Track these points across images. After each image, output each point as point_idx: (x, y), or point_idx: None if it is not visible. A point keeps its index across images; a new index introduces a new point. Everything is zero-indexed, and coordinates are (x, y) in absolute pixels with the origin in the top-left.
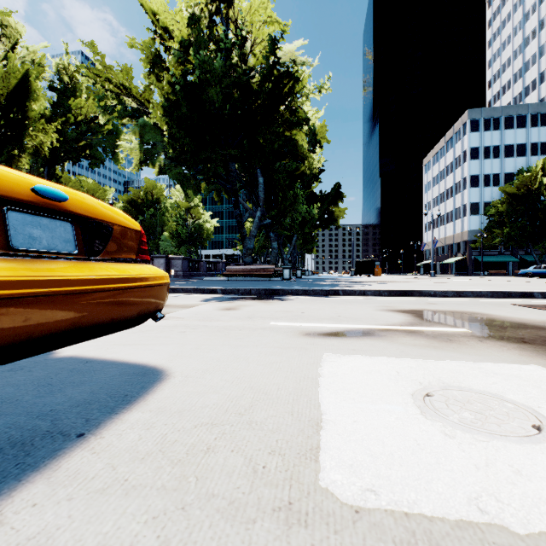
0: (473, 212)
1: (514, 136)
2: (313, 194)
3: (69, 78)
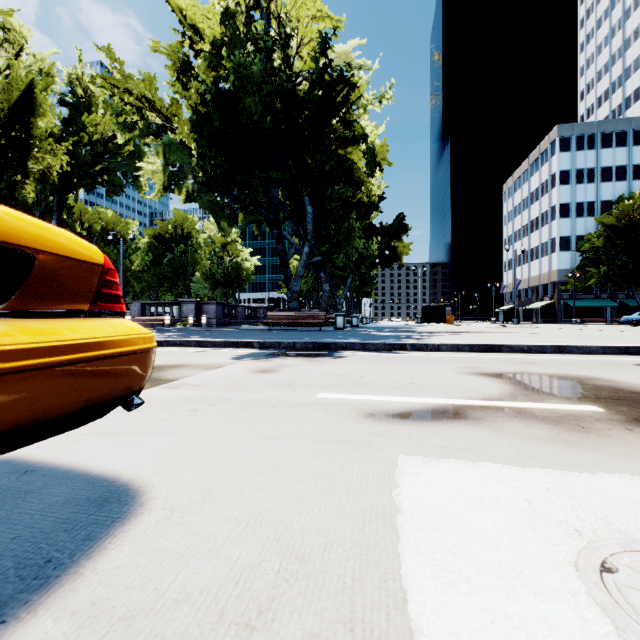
0: (562, 247)
1: (612, 156)
2: (372, 227)
3: (83, 91)
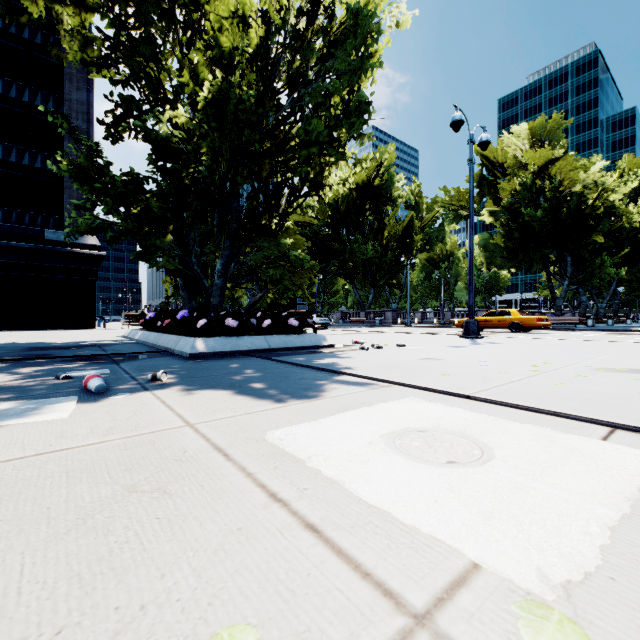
0: None
1: None
2: (635, 244)
3: (414, 197)
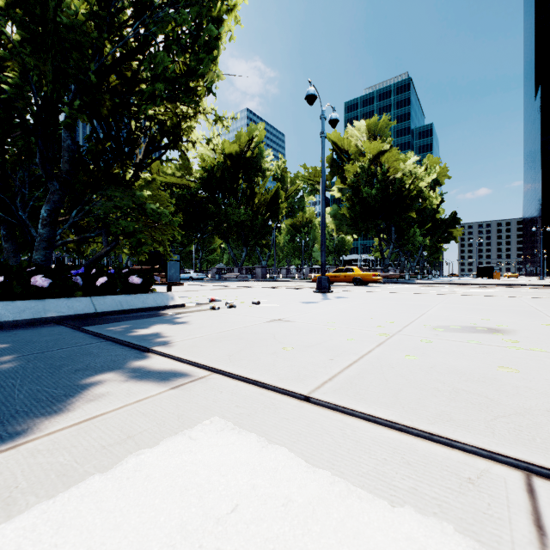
0: None
1: None
2: (434, 220)
3: (281, 171)
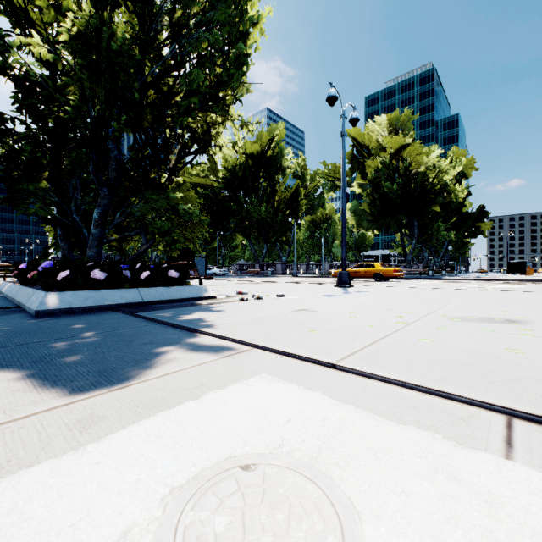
0: None
1: None
2: (460, 214)
3: (300, 168)
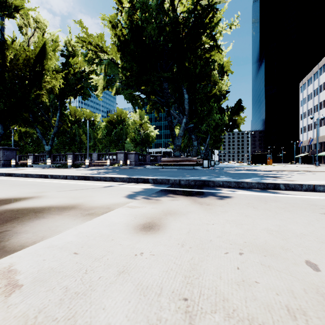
0: None
1: None
2: (221, 109)
3: (72, 49)
